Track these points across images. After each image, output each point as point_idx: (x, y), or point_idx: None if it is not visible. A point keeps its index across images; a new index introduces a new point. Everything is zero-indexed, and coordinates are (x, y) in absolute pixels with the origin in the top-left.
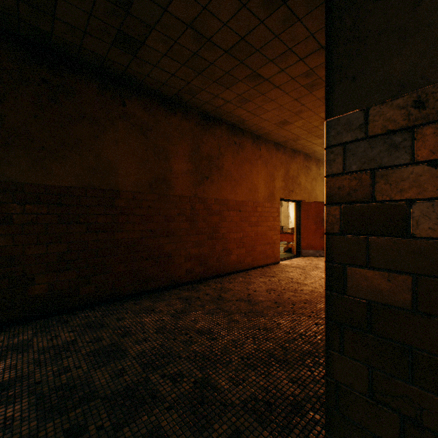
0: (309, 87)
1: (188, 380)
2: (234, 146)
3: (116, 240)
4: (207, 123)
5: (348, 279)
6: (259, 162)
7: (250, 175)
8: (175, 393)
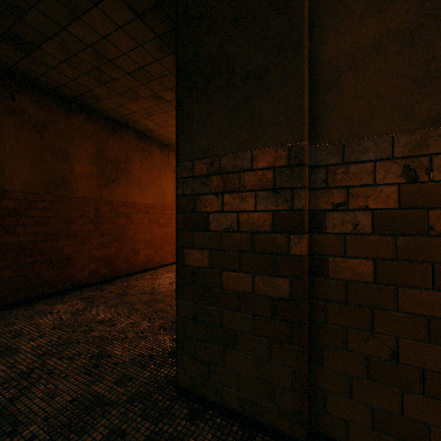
0: None
1: (86, 356)
2: (142, 152)
3: (2, 244)
4: (114, 128)
5: (185, 256)
6: (167, 168)
7: (159, 180)
8: (72, 366)
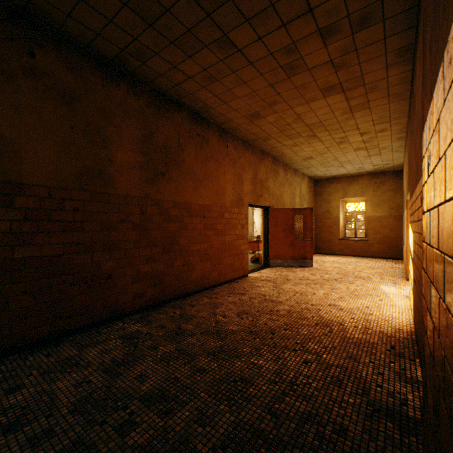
0: (288, 70)
1: None
2: (197, 139)
3: (17, 259)
4: (163, 105)
5: None
6: (226, 161)
7: (216, 175)
8: None
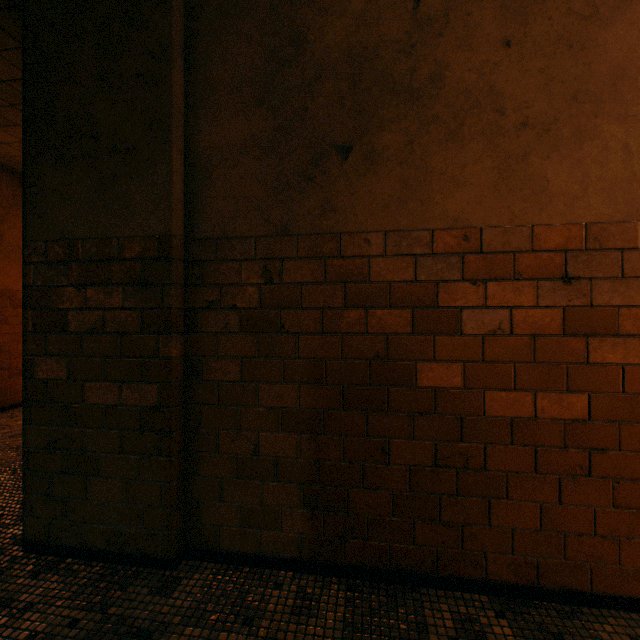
0: None
1: None
2: None
3: None
4: None
5: (37, 366)
6: None
7: None
8: None
